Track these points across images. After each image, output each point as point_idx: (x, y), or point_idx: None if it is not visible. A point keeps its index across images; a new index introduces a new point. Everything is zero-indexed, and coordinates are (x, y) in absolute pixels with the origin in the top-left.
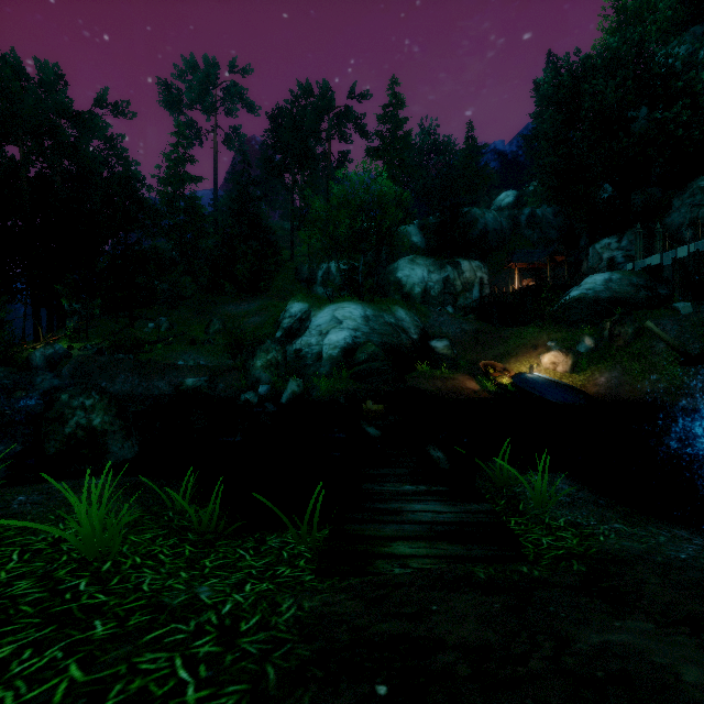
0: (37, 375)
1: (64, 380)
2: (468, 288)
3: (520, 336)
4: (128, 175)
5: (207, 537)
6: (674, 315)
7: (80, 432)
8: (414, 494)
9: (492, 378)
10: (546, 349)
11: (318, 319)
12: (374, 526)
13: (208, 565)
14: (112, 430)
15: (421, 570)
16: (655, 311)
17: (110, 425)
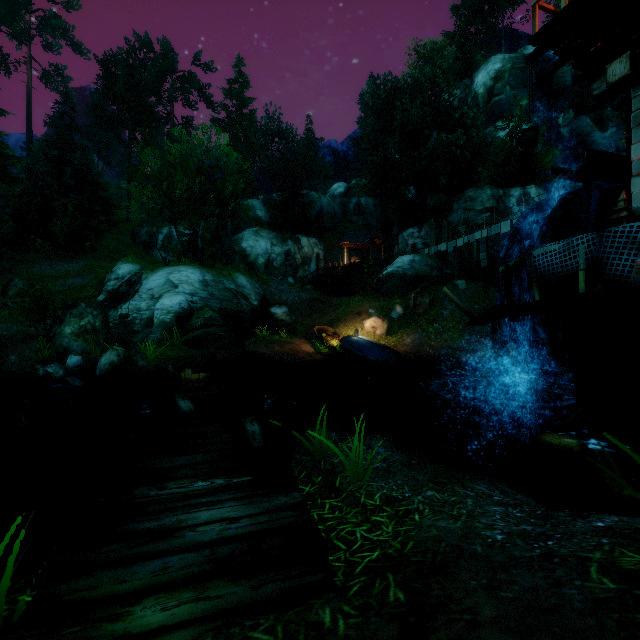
0: None
1: None
2: (306, 262)
3: (348, 304)
4: None
5: None
6: (455, 289)
7: None
8: (206, 494)
9: (324, 342)
10: (368, 315)
11: (150, 282)
12: (119, 572)
13: None
14: None
15: None
16: (443, 286)
17: None
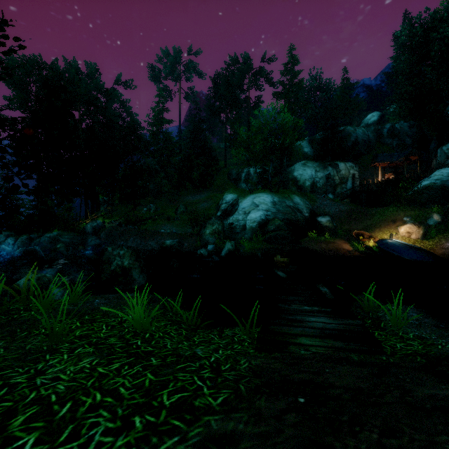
0: (89, 237)
1: (102, 240)
2: (343, 181)
3: (383, 213)
4: (133, 122)
5: (191, 327)
6: None
7: (118, 269)
8: (310, 312)
9: (361, 243)
10: (402, 222)
11: (243, 204)
12: (287, 327)
13: (196, 340)
14: (133, 268)
15: (317, 353)
16: None
17: (132, 265)
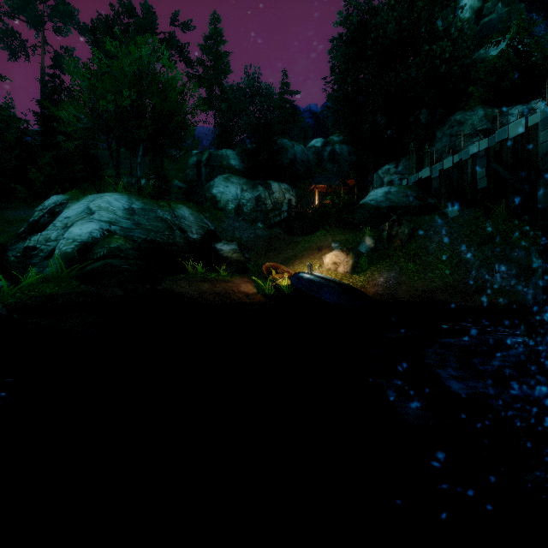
0: None
1: None
2: (277, 207)
3: (309, 239)
4: None
5: None
6: (443, 218)
7: None
8: None
9: (270, 280)
10: (329, 250)
11: (69, 211)
12: None
13: None
14: None
15: None
16: (427, 216)
17: None
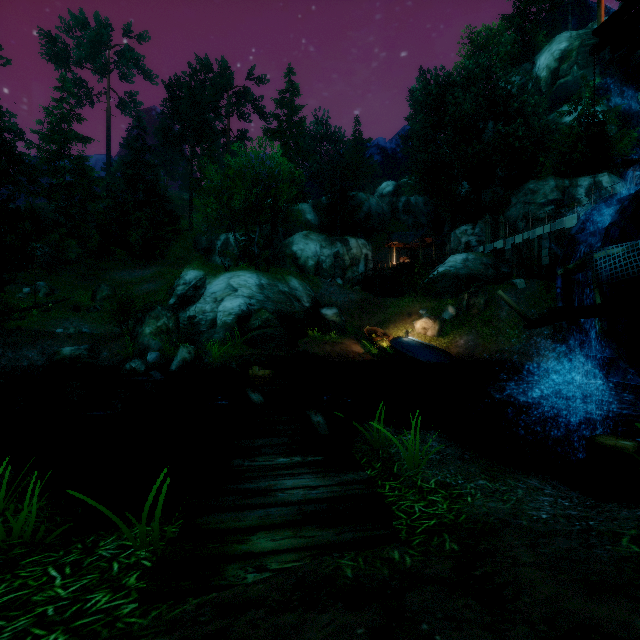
0: None
1: None
2: (355, 263)
3: (398, 305)
4: None
5: (13, 553)
6: (513, 289)
7: None
8: (287, 467)
9: (374, 342)
10: (418, 316)
11: (213, 286)
12: (235, 514)
13: None
14: None
15: (281, 572)
16: (499, 286)
17: None
